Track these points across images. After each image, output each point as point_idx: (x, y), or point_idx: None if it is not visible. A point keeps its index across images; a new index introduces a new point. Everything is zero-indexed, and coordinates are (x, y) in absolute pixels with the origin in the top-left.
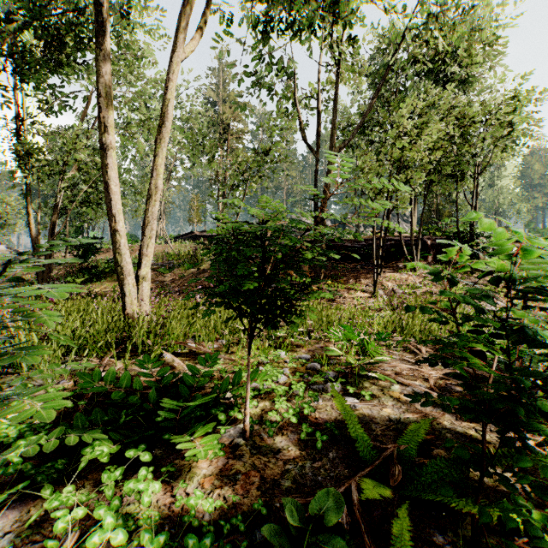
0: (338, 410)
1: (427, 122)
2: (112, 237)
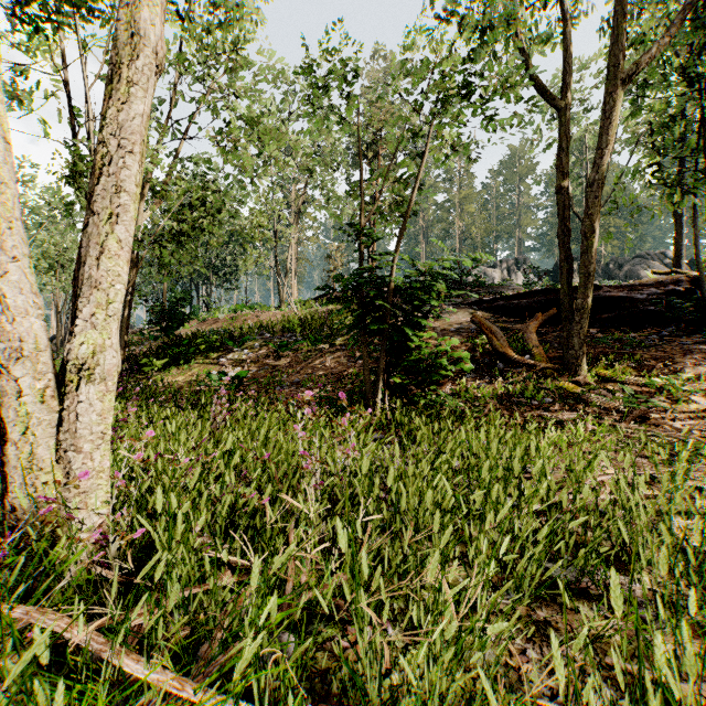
0: None
1: None
2: None
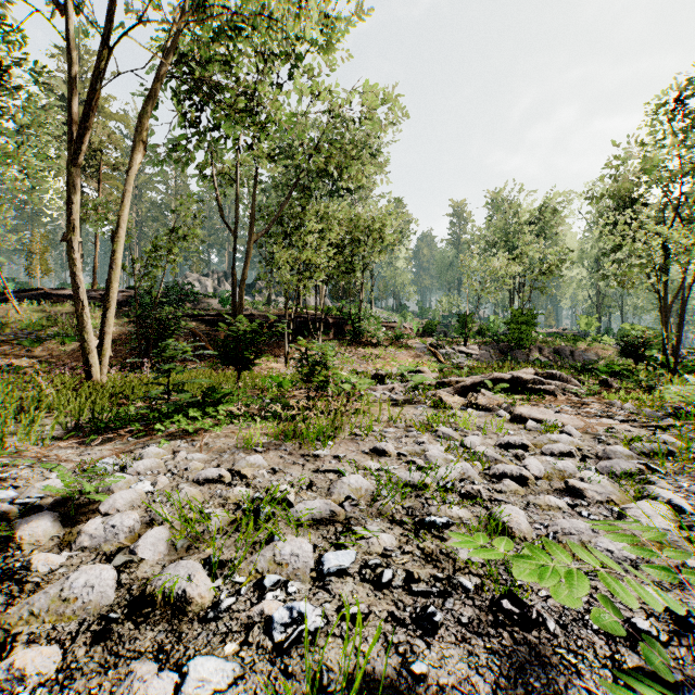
0: (273, 397)
1: (327, 226)
2: (79, 318)
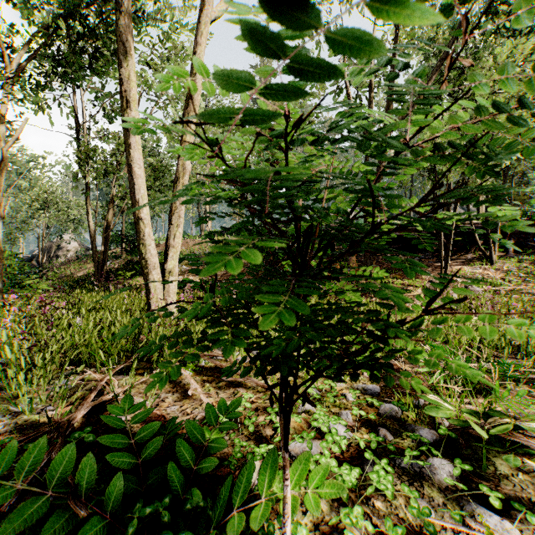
0: None
1: None
2: (136, 226)
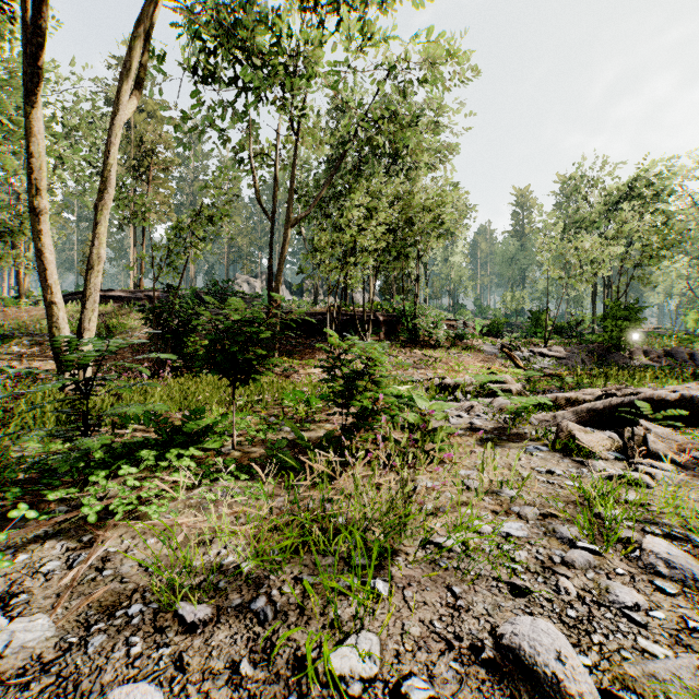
0: (289, 426)
1: (377, 206)
2: (48, 310)
